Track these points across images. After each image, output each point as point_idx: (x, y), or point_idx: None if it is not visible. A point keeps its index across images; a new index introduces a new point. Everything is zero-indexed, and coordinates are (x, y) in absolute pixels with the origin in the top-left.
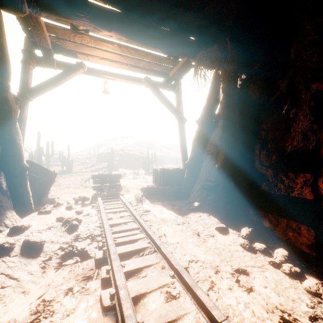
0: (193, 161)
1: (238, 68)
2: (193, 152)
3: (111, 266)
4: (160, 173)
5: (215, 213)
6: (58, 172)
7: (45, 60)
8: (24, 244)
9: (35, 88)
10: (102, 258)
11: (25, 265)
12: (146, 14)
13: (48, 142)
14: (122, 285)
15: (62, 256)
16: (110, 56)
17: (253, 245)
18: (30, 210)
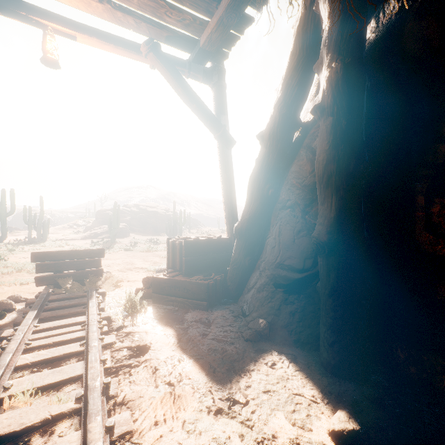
0: (249, 223)
1: None
2: (249, 203)
3: None
4: (180, 249)
5: (306, 348)
6: (23, 241)
7: None
8: None
9: None
10: None
11: None
12: None
13: (4, 190)
14: None
15: None
16: None
17: None
18: None
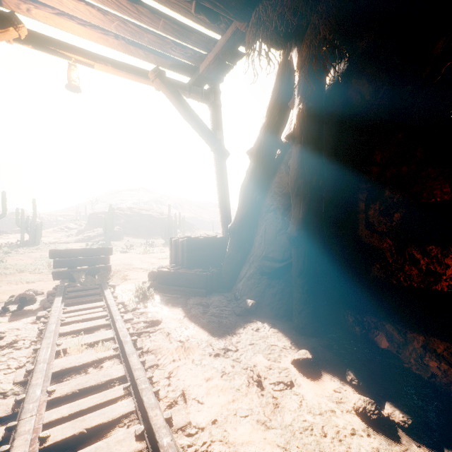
0: (241, 223)
1: (339, 30)
2: (241, 207)
3: None
4: (182, 246)
5: (283, 319)
6: (15, 244)
7: None
8: None
9: None
10: None
11: None
12: None
13: None
14: None
15: None
16: (77, 8)
17: (379, 404)
18: None
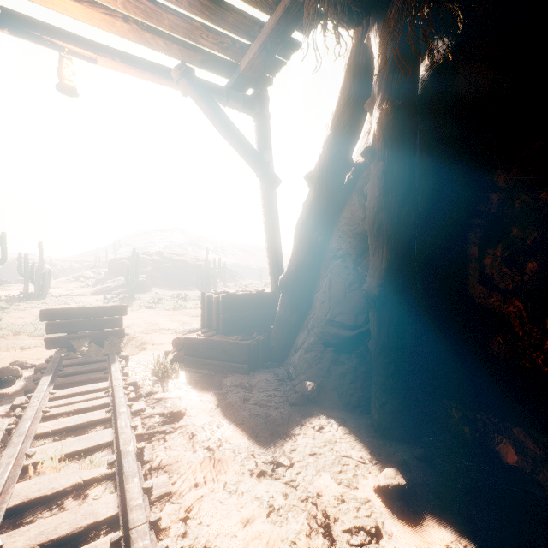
0: (296, 274)
1: None
2: (296, 252)
3: None
4: (217, 305)
5: (357, 412)
6: (17, 297)
7: None
8: None
9: None
10: None
11: None
12: None
13: None
14: None
15: None
16: None
17: None
18: None
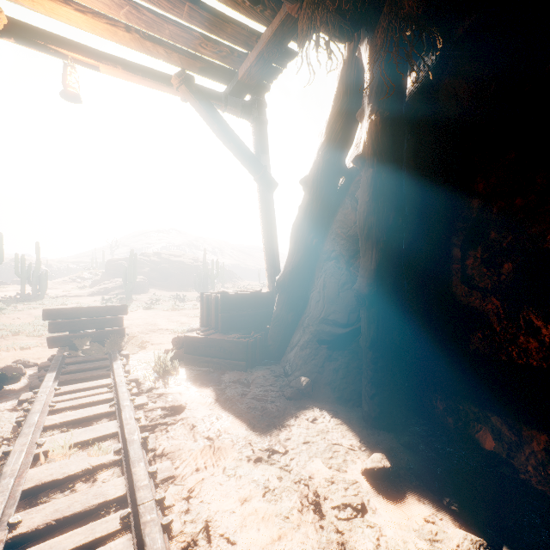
0: (292, 275)
1: (430, 5)
2: (292, 254)
3: None
4: (216, 304)
5: (349, 405)
6: (13, 298)
7: None
8: None
9: None
10: None
11: None
12: None
13: None
14: None
15: None
16: None
17: (492, 544)
18: None
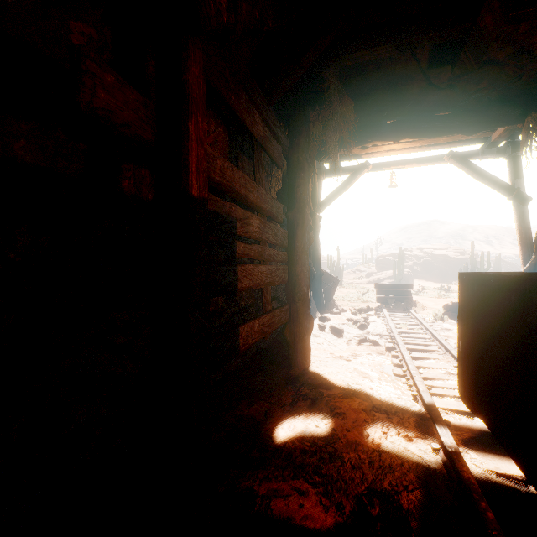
0: (536, 266)
1: None
2: (536, 252)
3: (399, 351)
4: None
5: None
6: None
7: (332, 171)
8: (331, 328)
9: (325, 200)
10: (391, 347)
11: (335, 340)
12: (438, 110)
13: None
14: (408, 357)
15: (359, 340)
16: (398, 146)
17: None
18: (322, 310)
